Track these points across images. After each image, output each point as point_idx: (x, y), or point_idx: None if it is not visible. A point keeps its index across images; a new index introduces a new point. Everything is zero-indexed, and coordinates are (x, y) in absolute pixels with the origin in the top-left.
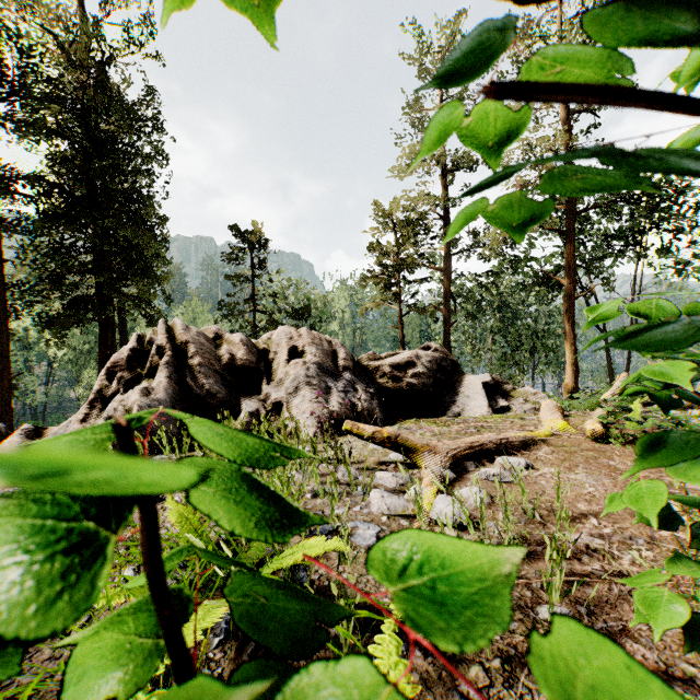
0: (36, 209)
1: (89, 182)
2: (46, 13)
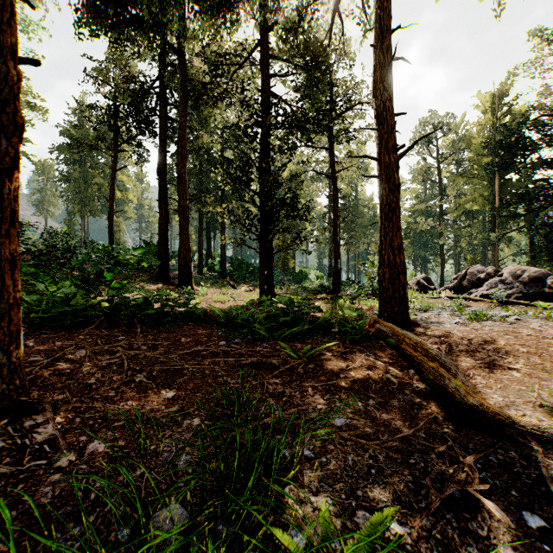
0: (532, 207)
1: (546, 188)
2: (538, 107)
